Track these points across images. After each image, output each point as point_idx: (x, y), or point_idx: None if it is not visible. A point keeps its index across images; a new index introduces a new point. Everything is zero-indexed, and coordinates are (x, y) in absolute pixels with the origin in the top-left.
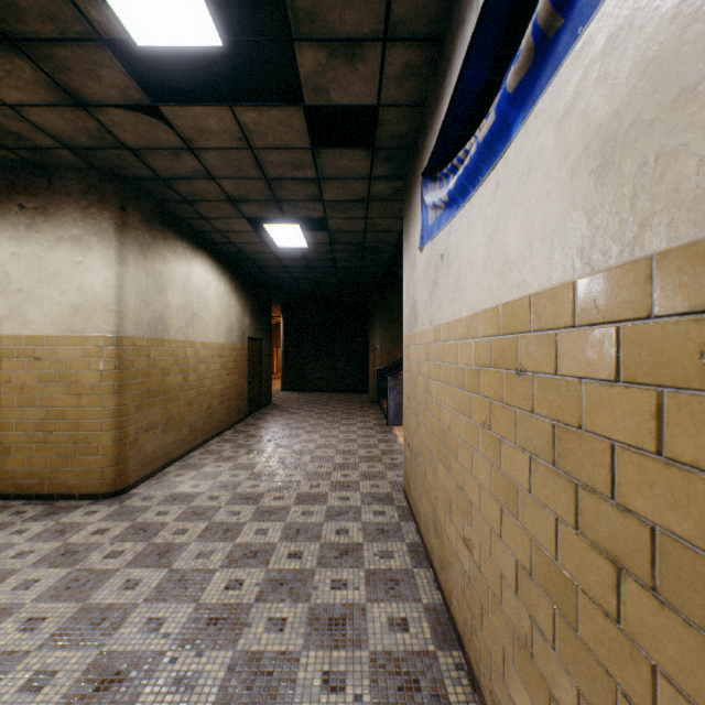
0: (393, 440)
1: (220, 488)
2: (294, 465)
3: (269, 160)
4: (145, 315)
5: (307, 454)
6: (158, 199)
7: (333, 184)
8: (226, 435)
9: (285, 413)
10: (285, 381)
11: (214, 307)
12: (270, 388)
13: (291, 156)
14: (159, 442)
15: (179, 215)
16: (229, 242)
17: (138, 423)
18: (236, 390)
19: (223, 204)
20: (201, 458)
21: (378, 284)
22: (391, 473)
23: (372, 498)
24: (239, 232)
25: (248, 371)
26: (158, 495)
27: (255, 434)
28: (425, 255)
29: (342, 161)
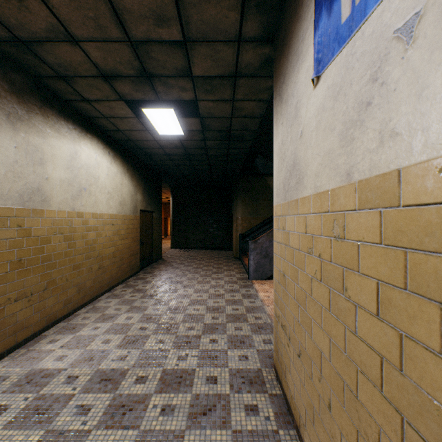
0: (255, 295)
1: (85, 362)
2: (167, 326)
3: (127, 7)
4: (15, 185)
5: (181, 312)
6: (32, 75)
7: (200, 51)
8: (116, 290)
9: (170, 267)
10: (173, 241)
11: (105, 184)
12: (160, 247)
13: (150, 0)
14: (35, 308)
15: (61, 96)
16: (117, 130)
17: (2, 294)
18: (128, 251)
19: (97, 81)
20: (84, 317)
21: (240, 171)
22: (257, 337)
23: (242, 379)
24: (123, 118)
25: (140, 236)
26: (14, 373)
27: (140, 289)
28: (328, 80)
29: (208, 9)
